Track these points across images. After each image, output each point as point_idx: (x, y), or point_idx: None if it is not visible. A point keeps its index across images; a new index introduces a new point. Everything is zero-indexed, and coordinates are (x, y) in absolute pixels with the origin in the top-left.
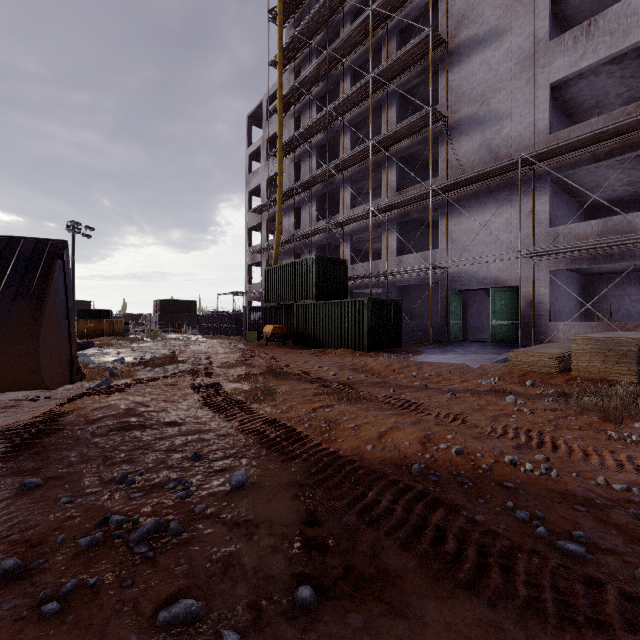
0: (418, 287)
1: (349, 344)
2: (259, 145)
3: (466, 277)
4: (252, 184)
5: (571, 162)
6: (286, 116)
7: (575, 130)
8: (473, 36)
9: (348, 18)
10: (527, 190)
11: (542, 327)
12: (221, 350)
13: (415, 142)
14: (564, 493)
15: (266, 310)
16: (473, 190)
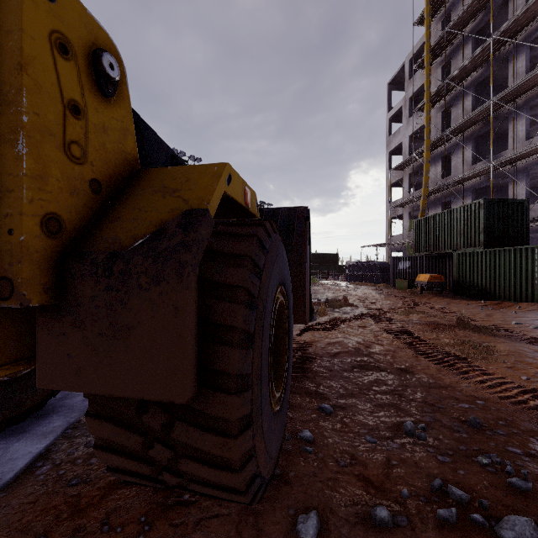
0: None
1: None
2: (400, 106)
3: None
4: (393, 144)
5: None
6: (432, 68)
7: None
8: None
9: None
10: None
11: None
12: (378, 296)
13: None
14: None
15: (415, 259)
16: None
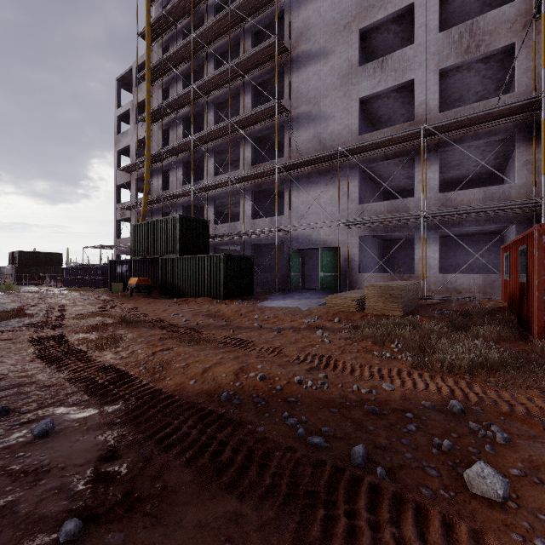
0: (269, 246)
1: (208, 293)
2: (128, 108)
3: (303, 239)
4: (121, 144)
5: (372, 158)
6: (155, 86)
7: (374, 135)
8: (308, 51)
9: (211, 11)
10: (344, 175)
11: (354, 278)
12: (81, 302)
13: (266, 127)
14: (328, 400)
15: (133, 263)
16: (308, 171)
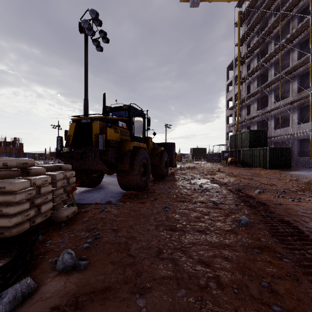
0: None
1: (261, 166)
2: (231, 79)
3: None
4: (228, 97)
5: None
6: (243, 65)
7: None
8: None
9: (272, 14)
10: None
11: None
12: (210, 166)
13: (307, 67)
14: (251, 186)
15: (230, 152)
16: None
